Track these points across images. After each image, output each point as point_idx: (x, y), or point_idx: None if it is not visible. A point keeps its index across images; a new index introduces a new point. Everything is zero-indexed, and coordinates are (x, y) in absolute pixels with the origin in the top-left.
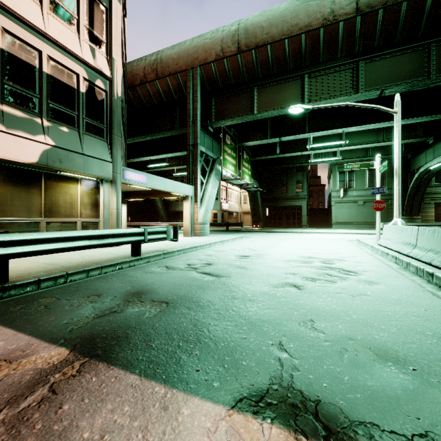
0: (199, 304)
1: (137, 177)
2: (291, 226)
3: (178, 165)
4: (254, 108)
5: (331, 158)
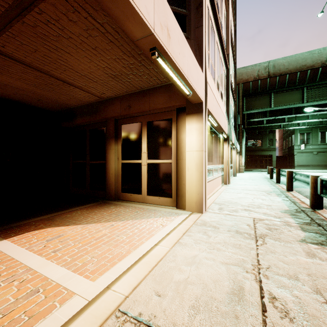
0: None
1: (237, 145)
2: (263, 167)
3: None
4: (271, 104)
5: (302, 126)
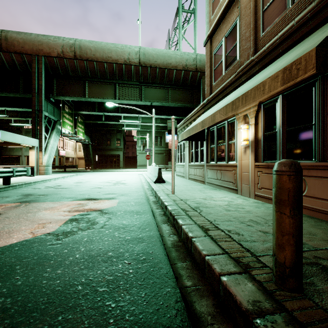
0: (61, 194)
1: None
2: (113, 167)
3: (15, 116)
4: (86, 94)
5: (135, 128)
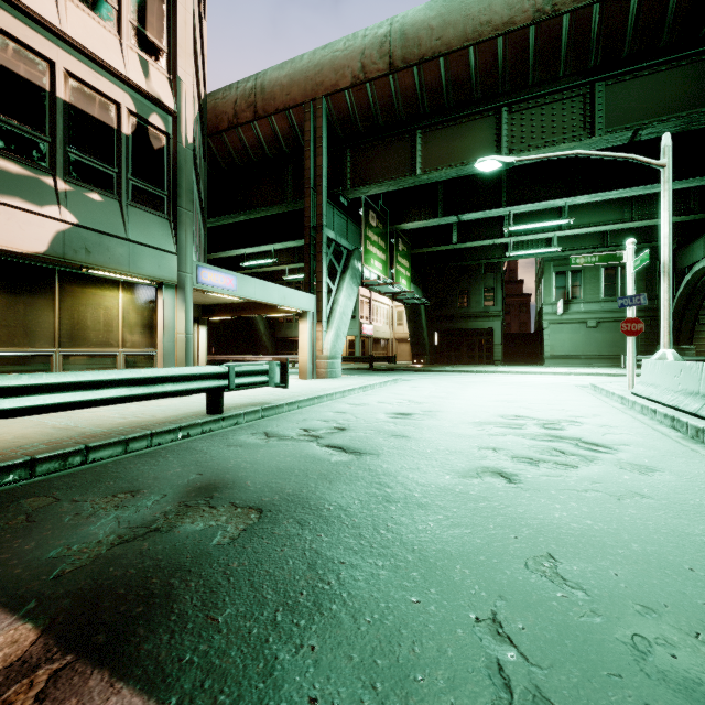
0: (321, 515)
1: (220, 279)
2: (475, 362)
3: (291, 262)
4: (417, 165)
5: (544, 248)
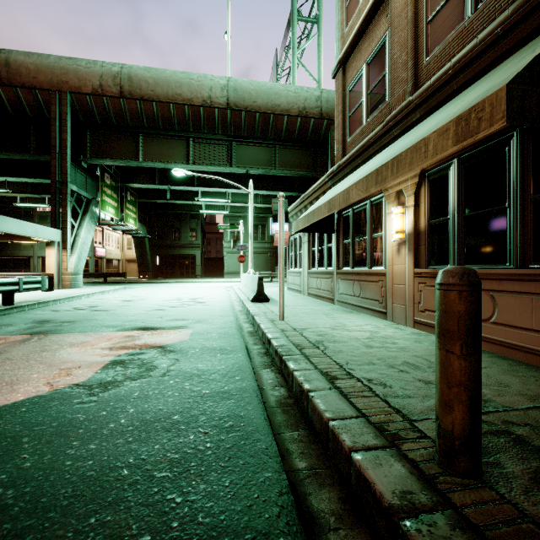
0: (97, 320)
1: None
2: (184, 276)
3: (23, 191)
4: (140, 155)
5: (220, 211)
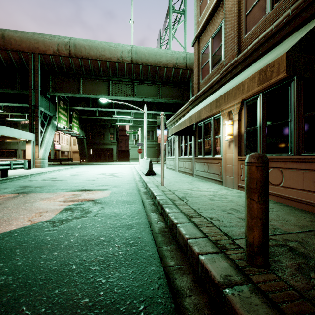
0: (56, 185)
1: None
2: (107, 161)
3: (12, 111)
4: (80, 90)
5: (127, 123)
